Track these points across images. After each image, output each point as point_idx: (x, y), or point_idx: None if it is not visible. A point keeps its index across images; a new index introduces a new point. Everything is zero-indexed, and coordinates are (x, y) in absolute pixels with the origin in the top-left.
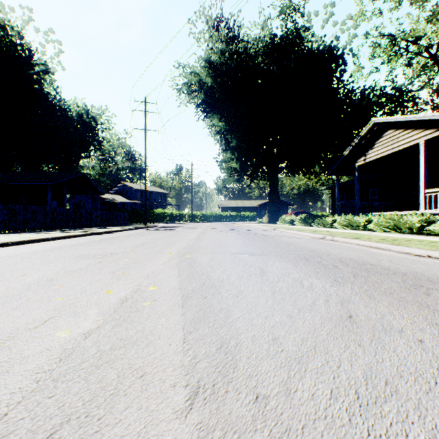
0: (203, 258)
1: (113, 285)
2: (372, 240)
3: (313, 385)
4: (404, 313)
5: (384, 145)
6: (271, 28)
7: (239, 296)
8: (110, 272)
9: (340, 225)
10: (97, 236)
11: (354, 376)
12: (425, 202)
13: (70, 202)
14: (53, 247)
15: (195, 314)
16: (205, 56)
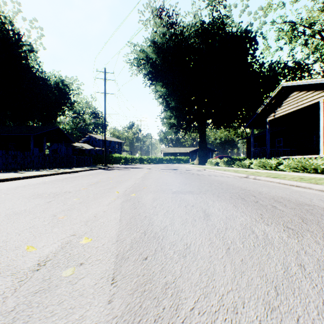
0: (147, 198)
1: (44, 234)
2: (290, 179)
3: None
4: None
5: (290, 104)
6: (201, 16)
7: (187, 256)
8: (50, 215)
9: (256, 166)
10: (63, 175)
11: None
12: None
13: (49, 149)
14: (18, 186)
15: (128, 300)
16: (151, 38)
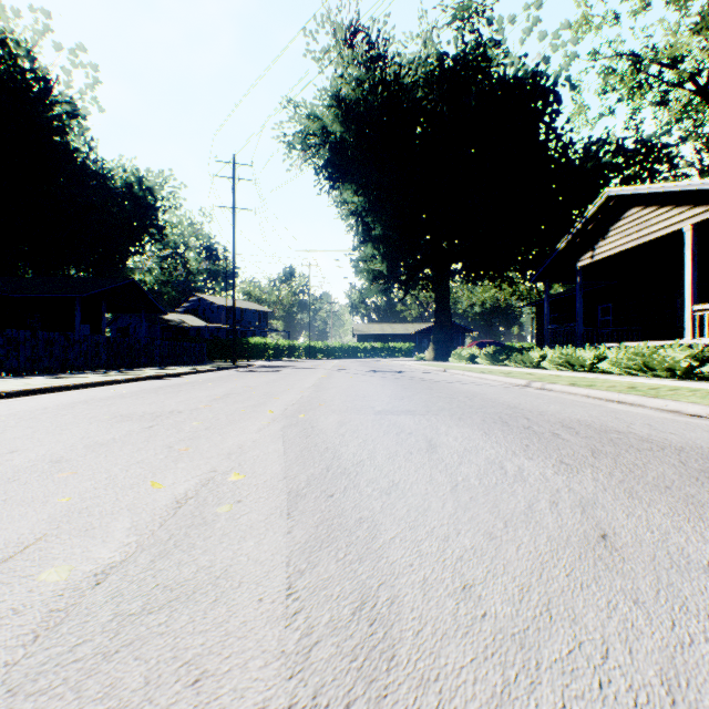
0: (327, 421)
1: (166, 470)
2: (610, 389)
3: (559, 706)
4: (703, 530)
5: (625, 233)
6: (439, 43)
7: (393, 494)
8: (164, 446)
9: (553, 363)
10: (152, 382)
11: (643, 683)
12: (693, 326)
13: (112, 327)
14: (74, 402)
15: (312, 531)
16: (331, 89)
